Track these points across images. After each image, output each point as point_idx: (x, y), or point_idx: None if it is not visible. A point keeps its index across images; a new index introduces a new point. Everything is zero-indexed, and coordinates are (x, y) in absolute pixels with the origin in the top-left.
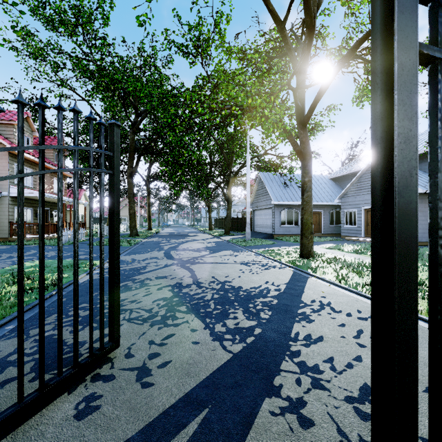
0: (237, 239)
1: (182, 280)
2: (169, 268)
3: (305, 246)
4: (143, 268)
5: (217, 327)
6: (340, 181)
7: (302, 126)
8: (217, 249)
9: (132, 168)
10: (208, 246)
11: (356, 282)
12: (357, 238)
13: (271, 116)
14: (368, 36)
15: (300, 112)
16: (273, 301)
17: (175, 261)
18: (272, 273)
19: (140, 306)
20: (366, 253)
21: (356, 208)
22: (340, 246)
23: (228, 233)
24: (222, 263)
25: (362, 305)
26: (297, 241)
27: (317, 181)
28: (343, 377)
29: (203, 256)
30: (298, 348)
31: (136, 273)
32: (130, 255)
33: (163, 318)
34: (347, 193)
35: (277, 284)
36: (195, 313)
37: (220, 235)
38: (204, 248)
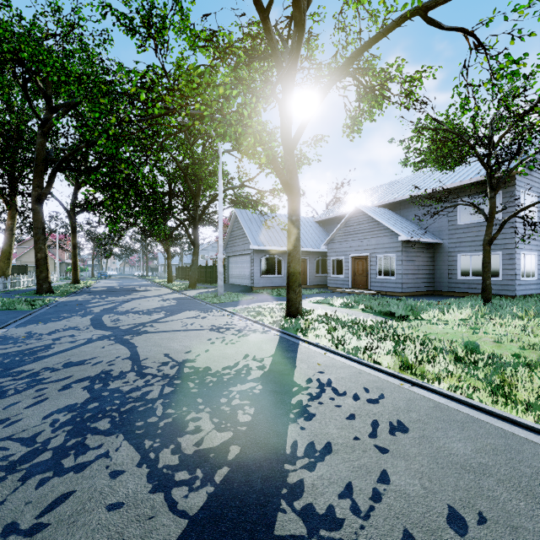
0: (206, 294)
1: (113, 364)
2: (94, 346)
3: (292, 301)
4: (44, 348)
5: (163, 456)
6: (326, 225)
7: (289, 151)
8: (178, 309)
9: (42, 189)
10: (164, 306)
11: (354, 346)
12: (344, 290)
13: (252, 124)
14: (365, 50)
15: (286, 133)
16: (255, 388)
17: (107, 332)
18: (253, 342)
19: (12, 433)
20: (357, 307)
21: (343, 256)
22: (329, 300)
23: (195, 285)
24: (183, 330)
25: (368, 379)
26: (280, 294)
27: (302, 224)
28: (373, 525)
29: (154, 321)
30: (298, 476)
31: (27, 360)
32: (27, 326)
33: (56, 455)
34: (334, 239)
35: (261, 359)
36: (126, 430)
37: (183, 289)
38: (157, 308)
